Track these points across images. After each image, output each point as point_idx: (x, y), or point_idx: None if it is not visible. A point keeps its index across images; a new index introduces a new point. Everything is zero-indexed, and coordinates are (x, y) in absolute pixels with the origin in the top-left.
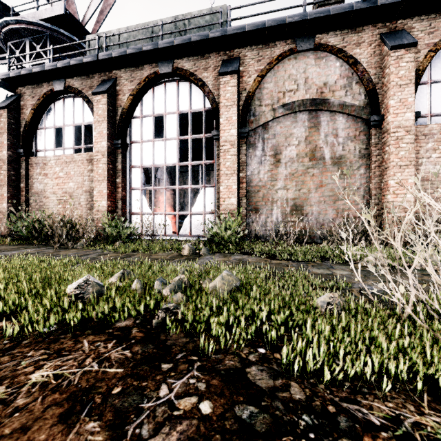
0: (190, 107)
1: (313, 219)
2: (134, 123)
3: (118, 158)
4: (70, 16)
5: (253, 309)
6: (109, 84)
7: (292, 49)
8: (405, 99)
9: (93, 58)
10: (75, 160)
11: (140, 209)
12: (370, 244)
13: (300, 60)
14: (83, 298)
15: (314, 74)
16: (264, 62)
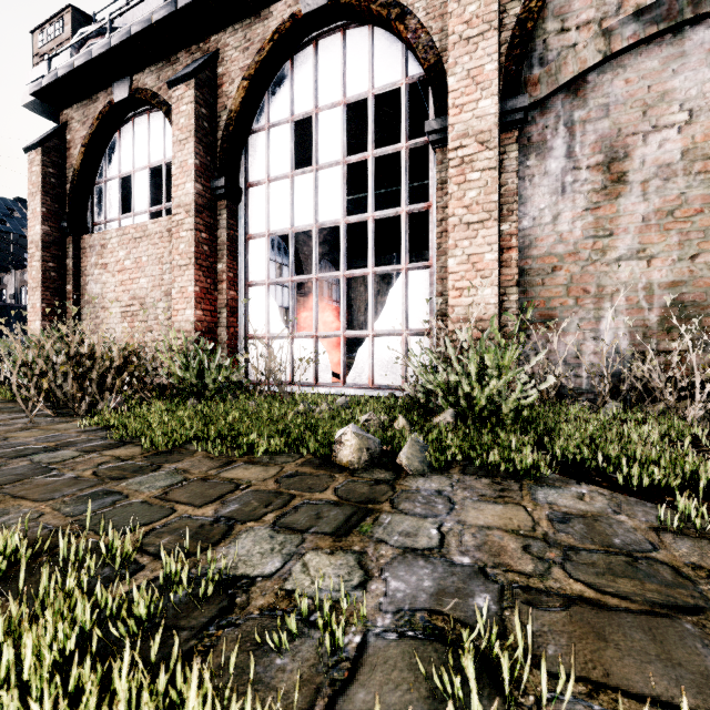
0: (371, 83)
1: None
2: (254, 144)
3: (221, 218)
4: None
5: None
6: (201, 60)
7: None
8: None
9: (169, 10)
10: (149, 234)
11: (266, 326)
12: None
13: None
14: None
15: None
16: None
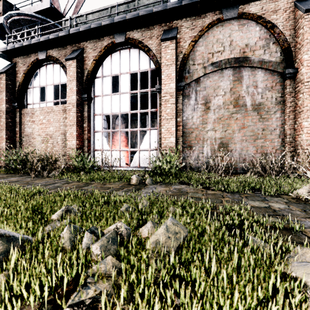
0: (139, 68)
1: (237, 154)
2: (97, 82)
3: (85, 108)
4: (54, 9)
5: (218, 299)
6: (78, 52)
7: (219, 19)
8: None
9: (66, 33)
10: (54, 111)
11: (101, 146)
12: (287, 176)
13: (226, 27)
14: None
15: (238, 38)
16: (197, 30)
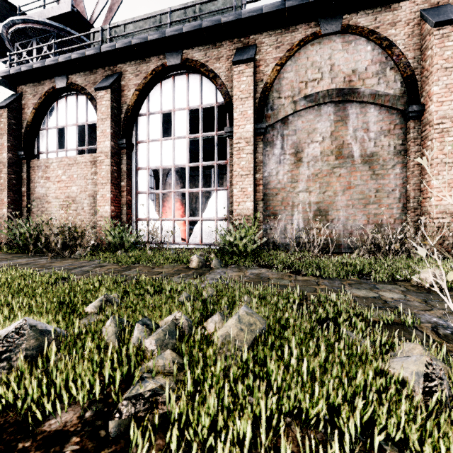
0: (201, 102)
1: (340, 225)
2: (140, 121)
3: (123, 159)
4: (77, 14)
5: (297, 393)
6: (113, 78)
7: (316, 33)
8: (452, 84)
9: (96, 51)
10: (78, 162)
11: (147, 214)
12: (410, 255)
13: (324, 45)
14: (10, 360)
15: (341, 61)
16: (284, 48)
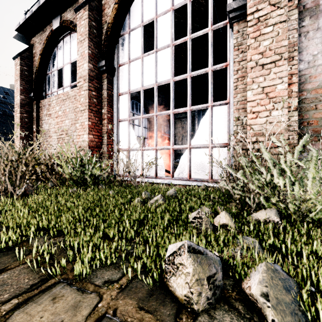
0: None
1: None
2: (122, 42)
3: (104, 84)
4: None
5: None
6: None
7: None
8: None
9: None
10: (69, 97)
11: (128, 144)
12: None
13: None
14: None
15: None
16: None
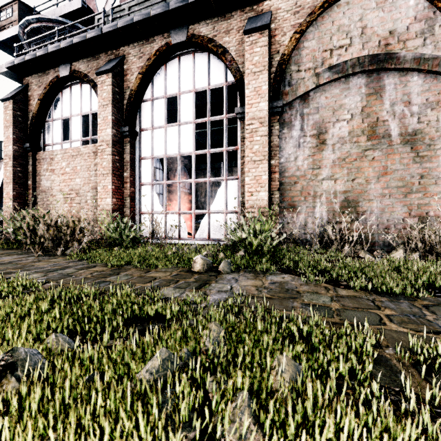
0: (208, 82)
1: (374, 219)
2: (144, 108)
3: (126, 148)
4: (88, 10)
5: None
6: (115, 62)
7: None
8: None
9: (97, 33)
10: (81, 154)
11: (151, 207)
12: None
13: (354, 5)
14: None
15: (375, 21)
16: (304, 13)
